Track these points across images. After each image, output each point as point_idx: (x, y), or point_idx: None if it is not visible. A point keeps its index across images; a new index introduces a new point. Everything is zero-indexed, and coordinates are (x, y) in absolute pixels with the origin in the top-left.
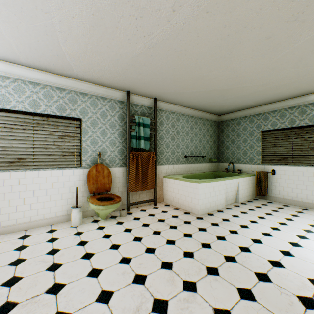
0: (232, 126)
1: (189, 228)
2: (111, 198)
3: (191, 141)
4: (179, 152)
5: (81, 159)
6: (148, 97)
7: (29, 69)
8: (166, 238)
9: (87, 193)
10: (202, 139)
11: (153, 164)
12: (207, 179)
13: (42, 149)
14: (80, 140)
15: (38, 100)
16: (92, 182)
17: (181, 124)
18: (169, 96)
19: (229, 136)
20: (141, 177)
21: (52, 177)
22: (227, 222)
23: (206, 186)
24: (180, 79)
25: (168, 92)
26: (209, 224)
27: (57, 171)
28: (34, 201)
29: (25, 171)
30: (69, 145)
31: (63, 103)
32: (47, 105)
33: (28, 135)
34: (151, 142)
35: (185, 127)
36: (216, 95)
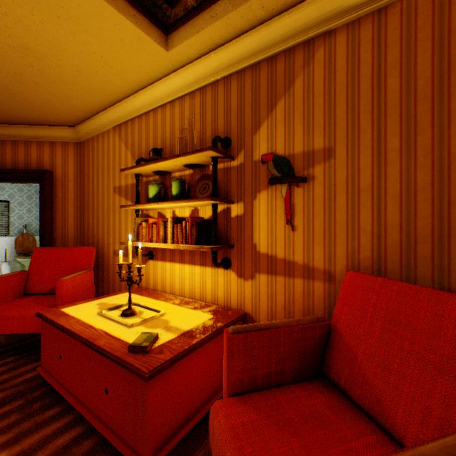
0: None
1: None
2: None
3: None
4: None
5: (10, 229)
6: None
7: None
8: None
9: (15, 254)
10: None
11: None
12: None
13: None
14: (8, 216)
15: None
16: (20, 246)
17: None
18: None
19: None
20: None
21: None
22: None
23: None
24: None
25: None
26: None
27: None
28: None
29: None
30: None
31: None
32: None
33: None
34: None
35: None
36: None
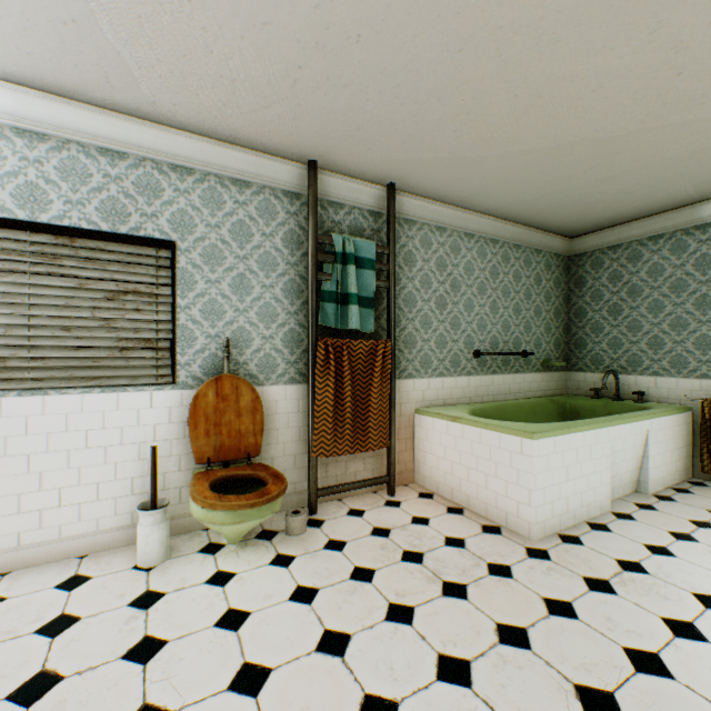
0: (612, 267)
1: (510, 598)
2: (258, 478)
3: (491, 309)
4: (458, 342)
5: (176, 360)
6: (372, 181)
7: (8, 87)
8: (433, 647)
9: (191, 461)
10: (522, 305)
11: (385, 374)
12: (553, 425)
13: (57, 332)
14: (175, 306)
15: (41, 186)
16: (204, 429)
17: (465, 263)
18: (433, 176)
19: (603, 296)
20: (350, 413)
21: (86, 415)
22: (641, 575)
23: (555, 446)
24: (475, 100)
25: (431, 161)
26: (580, 586)
27: (100, 398)
28: (29, 487)
29: (3, 397)
30: (138, 321)
31: (119, 196)
32: (71, 201)
33: (13, 289)
34: (379, 312)
35: (475, 270)
36: (579, 163)
